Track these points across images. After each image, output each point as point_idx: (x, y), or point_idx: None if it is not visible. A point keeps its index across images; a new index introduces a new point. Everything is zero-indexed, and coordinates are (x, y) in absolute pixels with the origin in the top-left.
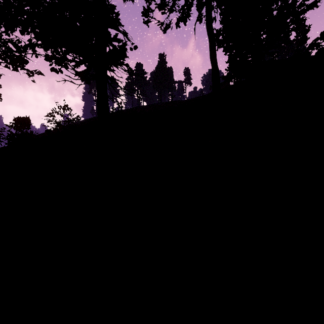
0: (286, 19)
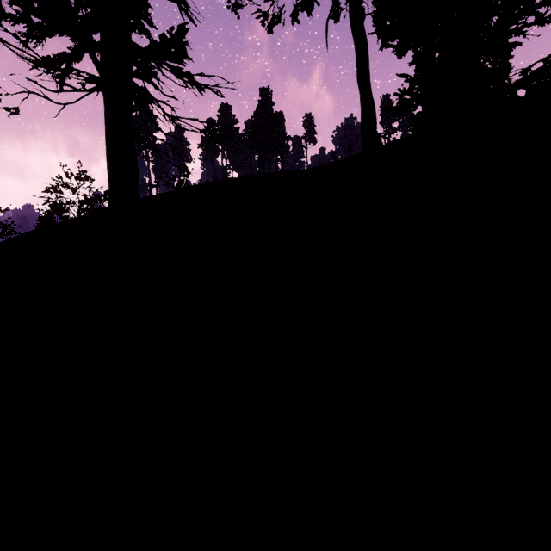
0: None
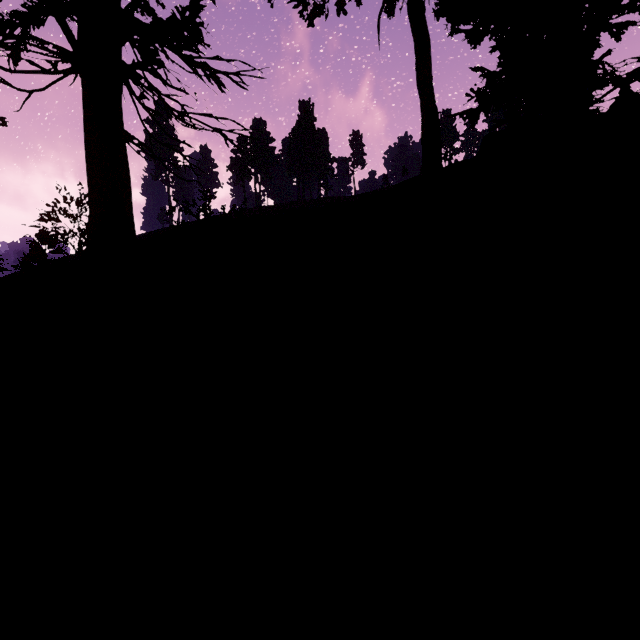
0: None
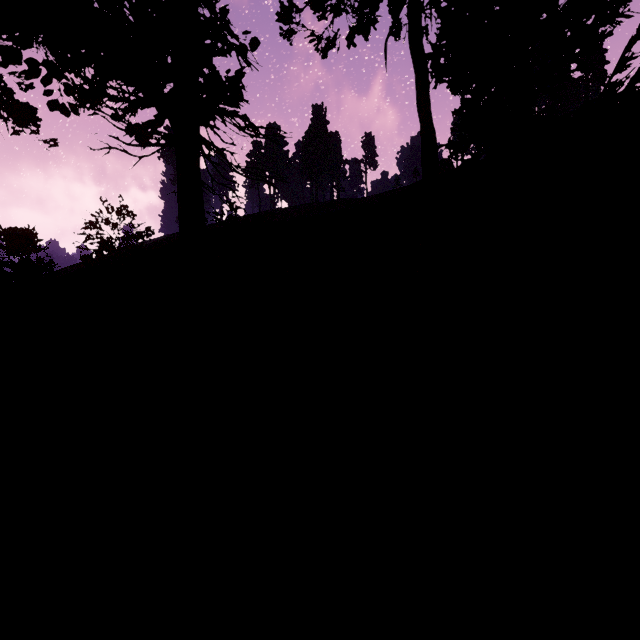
0: (588, 15)
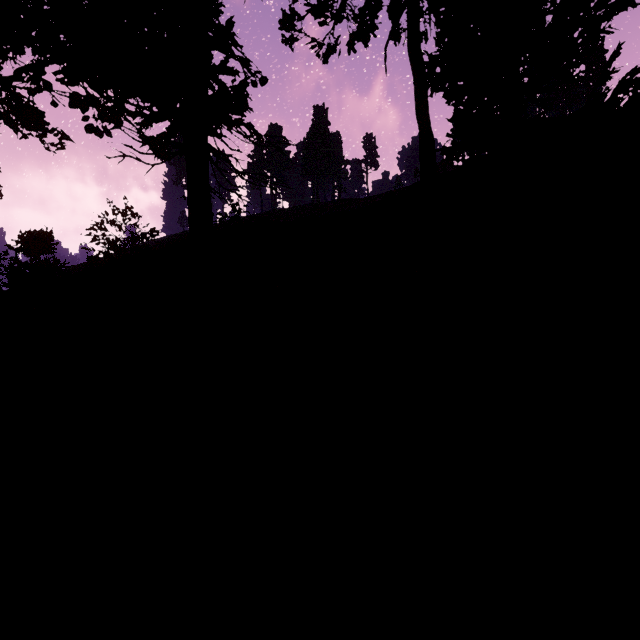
0: (573, 31)
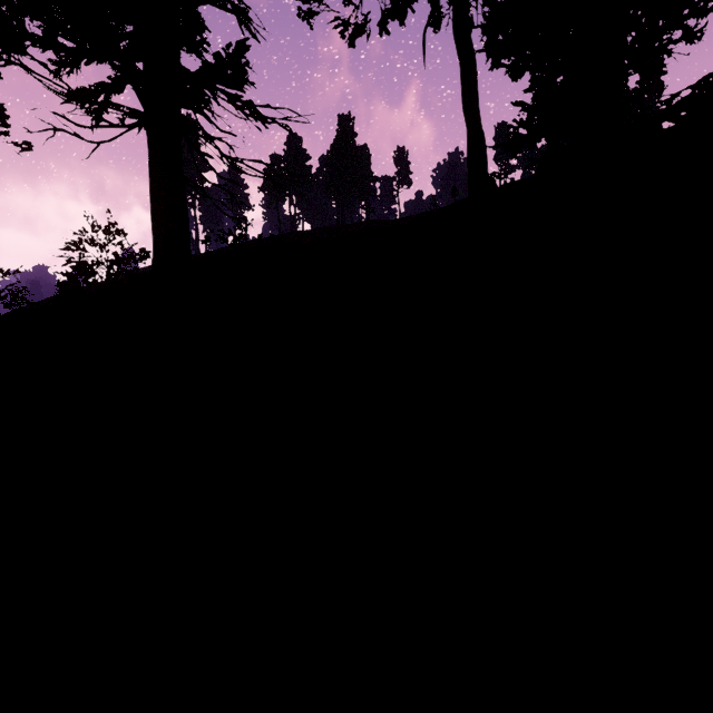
0: None
